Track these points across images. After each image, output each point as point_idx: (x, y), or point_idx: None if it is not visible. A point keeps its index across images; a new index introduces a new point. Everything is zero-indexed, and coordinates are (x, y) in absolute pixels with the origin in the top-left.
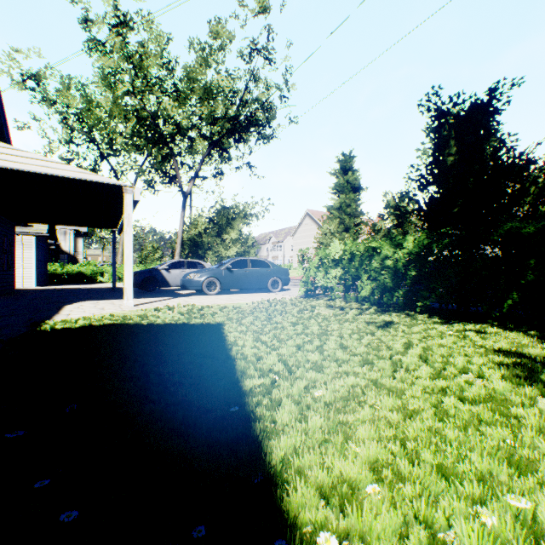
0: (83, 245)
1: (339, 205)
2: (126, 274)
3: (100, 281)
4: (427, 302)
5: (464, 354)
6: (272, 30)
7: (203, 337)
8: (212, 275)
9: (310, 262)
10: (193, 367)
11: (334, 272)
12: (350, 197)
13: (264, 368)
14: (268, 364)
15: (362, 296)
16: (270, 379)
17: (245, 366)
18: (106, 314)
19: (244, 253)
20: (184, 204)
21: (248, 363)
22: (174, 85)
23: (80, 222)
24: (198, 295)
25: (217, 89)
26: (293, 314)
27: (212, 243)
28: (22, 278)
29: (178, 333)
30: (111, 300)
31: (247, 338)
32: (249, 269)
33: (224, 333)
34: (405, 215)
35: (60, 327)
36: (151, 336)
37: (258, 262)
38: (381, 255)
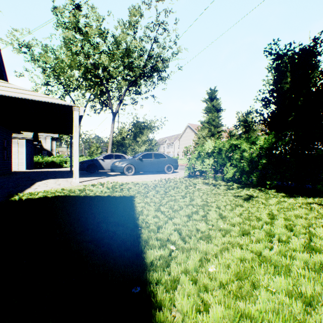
0: (55, 145)
1: (208, 120)
2: (74, 162)
3: (65, 166)
4: (274, 181)
5: (321, 225)
6: (167, 11)
7: (118, 207)
8: (130, 163)
9: (192, 155)
10: (107, 235)
11: (208, 161)
12: (215, 115)
13: (163, 236)
14: (166, 234)
15: (227, 177)
16: (168, 249)
17: (148, 235)
18: (60, 188)
19: (150, 149)
20: (113, 120)
21: (150, 232)
22: (107, 47)
23: (50, 131)
24: (121, 175)
25: (133, 48)
26: (182, 189)
27: (130, 143)
28: (18, 164)
29: (102, 203)
30: (66, 178)
31: (150, 208)
32: (153, 159)
33: (134, 204)
34: (250, 126)
35: (25, 198)
36: (82, 206)
37: (158, 155)
38: (241, 150)
